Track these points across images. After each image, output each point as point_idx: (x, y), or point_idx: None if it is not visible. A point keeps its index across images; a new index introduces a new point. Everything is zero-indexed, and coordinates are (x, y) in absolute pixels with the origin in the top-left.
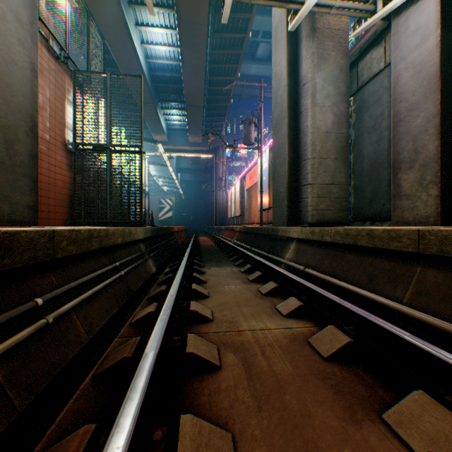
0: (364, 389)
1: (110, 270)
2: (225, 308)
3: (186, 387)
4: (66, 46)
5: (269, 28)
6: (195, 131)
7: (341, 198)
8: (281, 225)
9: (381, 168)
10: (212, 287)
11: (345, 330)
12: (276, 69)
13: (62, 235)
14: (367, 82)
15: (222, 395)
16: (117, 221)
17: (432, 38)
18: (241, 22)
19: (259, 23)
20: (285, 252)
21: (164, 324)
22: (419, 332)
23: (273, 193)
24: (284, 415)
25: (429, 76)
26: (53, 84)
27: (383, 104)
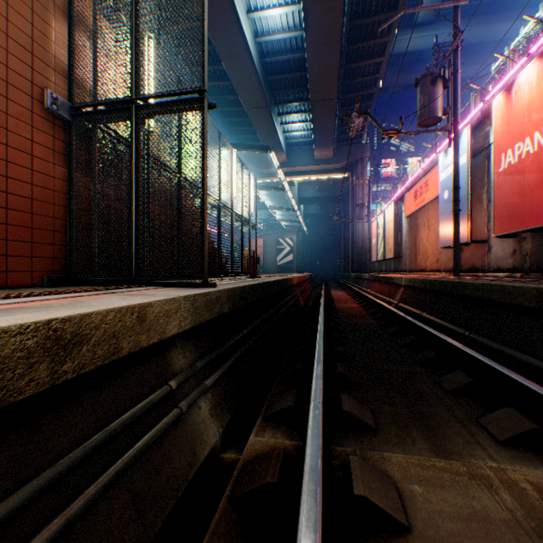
0: None
1: None
2: None
3: None
4: None
5: None
6: (323, 140)
7: None
8: None
9: None
10: None
11: None
12: None
13: None
14: None
15: None
16: (151, 274)
17: None
18: None
19: None
20: None
21: None
22: None
23: None
24: None
25: None
26: None
27: None
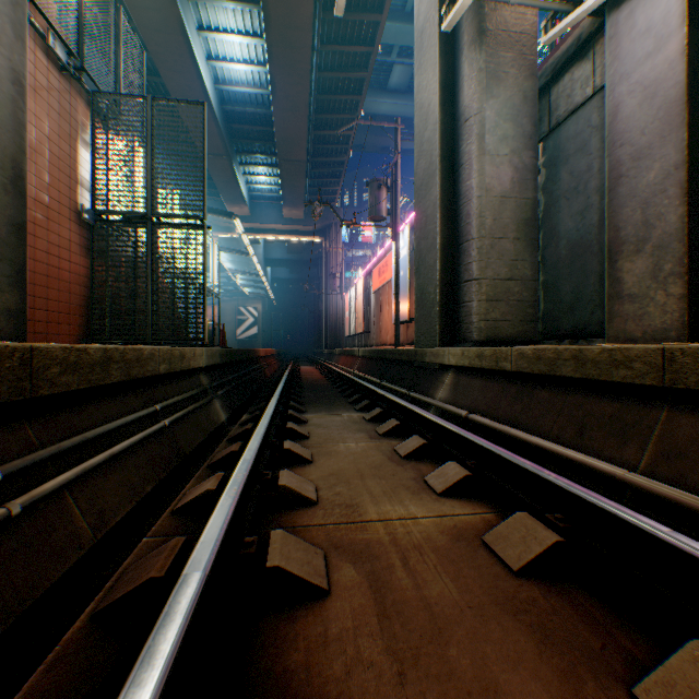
0: (592, 633)
1: (144, 418)
2: (339, 481)
3: (264, 634)
4: (78, 49)
5: (409, 42)
6: (293, 200)
7: (525, 302)
8: (429, 346)
9: (588, 254)
10: (317, 445)
11: (546, 521)
12: (421, 97)
13: (49, 356)
14: (565, 118)
15: (330, 651)
16: (164, 338)
17: (674, 41)
18: (366, 29)
19: (393, 33)
20: (436, 388)
21: (226, 515)
22: (668, 522)
23: (417, 295)
24: (448, 692)
25: (669, 103)
26: (55, 111)
27: (590, 152)
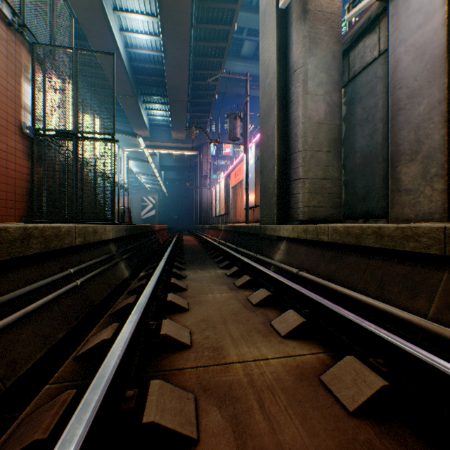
0: None
1: (60, 280)
2: (208, 326)
3: None
4: (21, 11)
5: (254, 25)
6: (179, 127)
7: (334, 194)
8: (270, 223)
9: (375, 162)
10: (193, 295)
11: (370, 364)
12: (264, 56)
13: None
14: (360, 72)
15: None
16: (85, 218)
17: (438, 16)
18: (227, 14)
19: (244, 20)
20: (275, 252)
21: (108, 376)
22: None
23: (261, 189)
24: None
25: (434, 58)
26: (3, 54)
27: (377, 94)
